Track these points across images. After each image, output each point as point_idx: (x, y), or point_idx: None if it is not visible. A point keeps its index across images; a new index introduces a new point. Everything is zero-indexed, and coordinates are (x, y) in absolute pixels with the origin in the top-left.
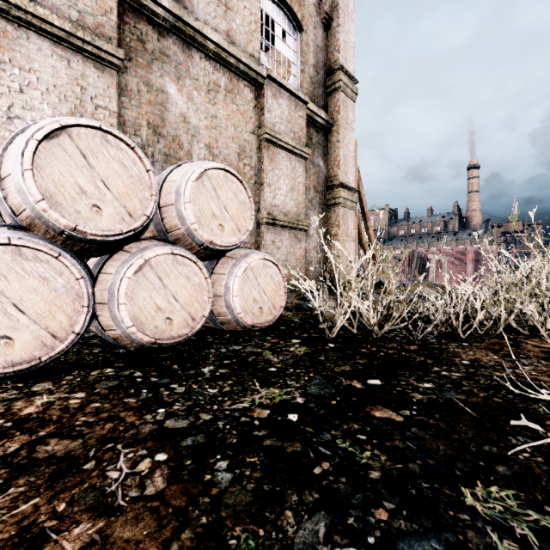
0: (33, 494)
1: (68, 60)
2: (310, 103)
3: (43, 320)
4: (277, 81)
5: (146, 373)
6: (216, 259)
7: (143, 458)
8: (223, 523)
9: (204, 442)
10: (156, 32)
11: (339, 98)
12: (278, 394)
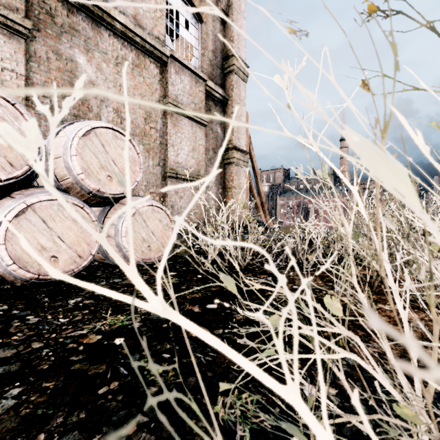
0: None
1: None
2: (209, 81)
3: None
4: (179, 60)
5: (12, 306)
6: (109, 206)
7: None
8: None
9: (14, 370)
10: (66, 8)
11: (233, 78)
12: (122, 320)
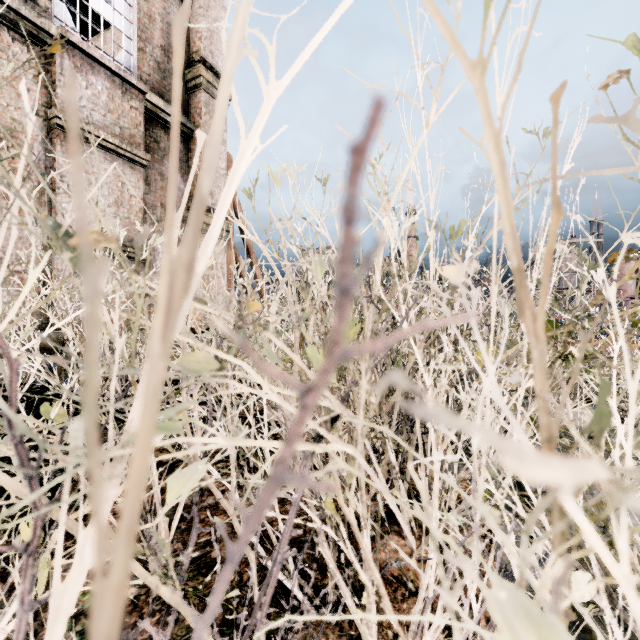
0: None
1: None
2: (151, 94)
3: None
4: (81, 48)
5: None
6: None
7: None
8: None
9: None
10: None
11: (201, 98)
12: None
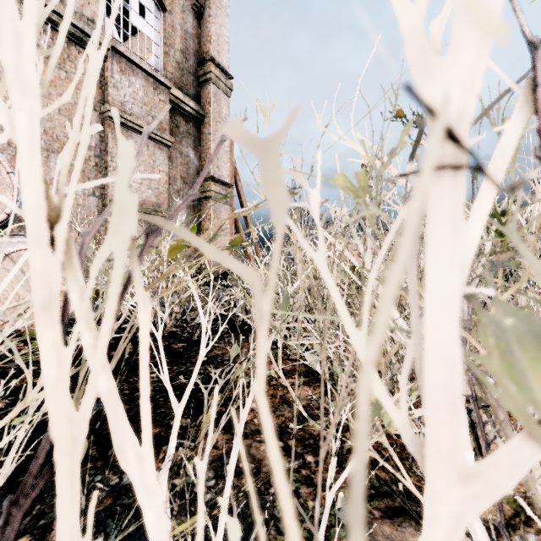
0: None
1: None
2: (174, 89)
3: None
4: (126, 56)
5: None
6: None
7: None
8: None
9: None
10: None
11: (211, 90)
12: None
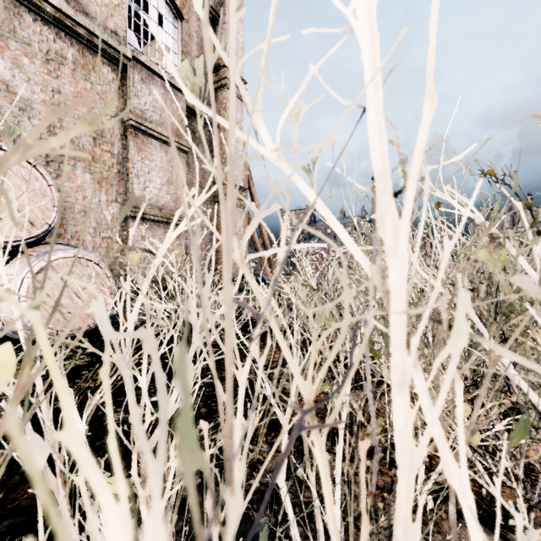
0: None
1: None
2: None
3: None
4: (146, 65)
5: None
6: (7, 257)
7: None
8: None
9: None
10: None
11: (226, 95)
12: None
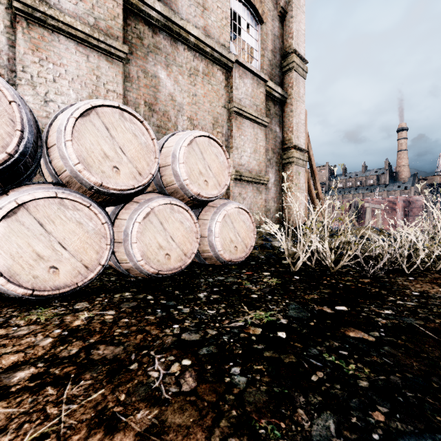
0: (98, 386)
1: (87, 56)
2: (269, 81)
3: (79, 255)
4: (243, 64)
5: (156, 297)
6: (200, 208)
7: (173, 362)
8: (250, 416)
9: (216, 351)
10: (151, 30)
11: (293, 76)
12: (265, 315)
